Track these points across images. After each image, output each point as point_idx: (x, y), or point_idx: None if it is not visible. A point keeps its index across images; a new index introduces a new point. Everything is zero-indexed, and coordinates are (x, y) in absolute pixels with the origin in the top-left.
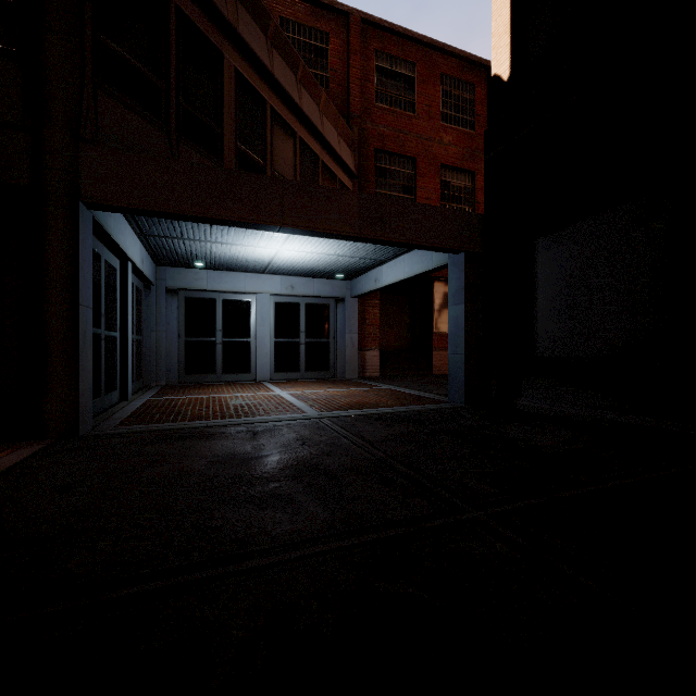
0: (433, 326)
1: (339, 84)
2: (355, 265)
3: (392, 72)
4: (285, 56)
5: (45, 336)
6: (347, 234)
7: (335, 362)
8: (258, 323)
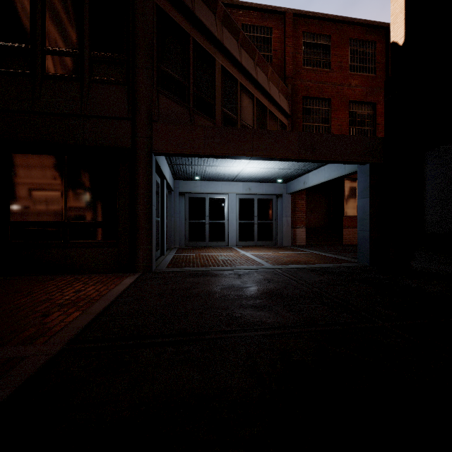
0: (343, 211)
1: (279, 58)
2: (290, 174)
3: (314, 44)
4: (248, 50)
5: (137, 221)
6: (290, 158)
7: (276, 235)
8: (229, 211)
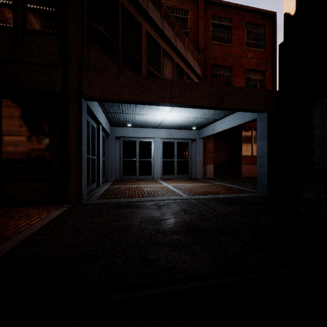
0: (241, 152)
1: (193, 34)
2: (202, 122)
3: (219, 25)
4: (169, 22)
5: (68, 158)
6: (203, 105)
7: (191, 170)
8: (155, 152)
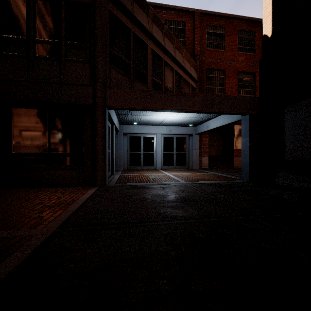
0: (234, 146)
1: (190, 42)
2: (197, 121)
3: (214, 33)
4: (169, 38)
5: (96, 152)
6: (197, 111)
7: (188, 162)
8: (157, 146)
